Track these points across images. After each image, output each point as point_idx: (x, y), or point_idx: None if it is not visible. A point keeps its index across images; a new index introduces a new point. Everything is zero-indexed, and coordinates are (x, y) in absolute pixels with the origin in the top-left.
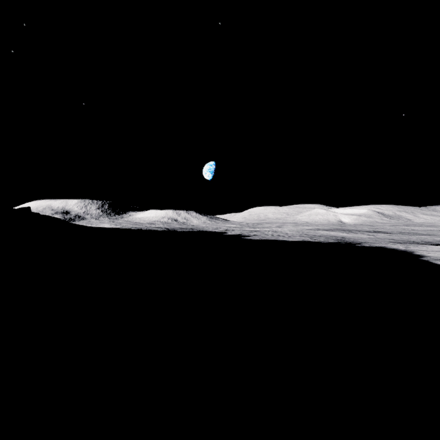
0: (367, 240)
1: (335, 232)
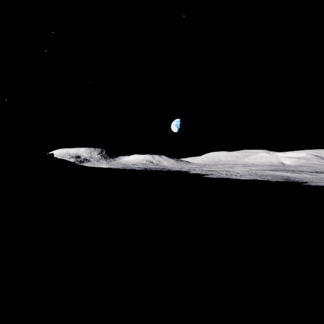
0: (312, 180)
1: (280, 172)
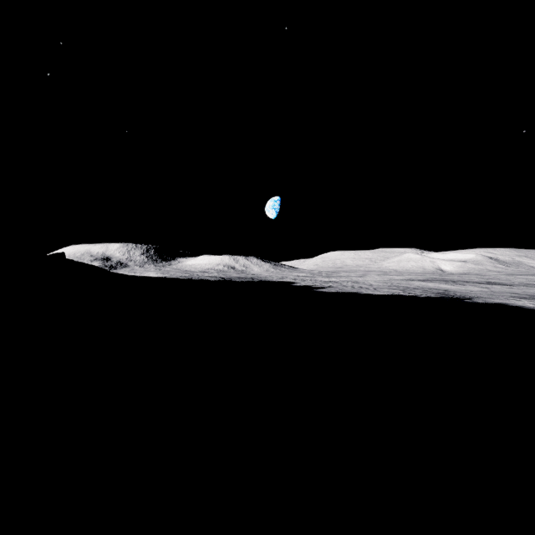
0: (479, 295)
1: (434, 284)
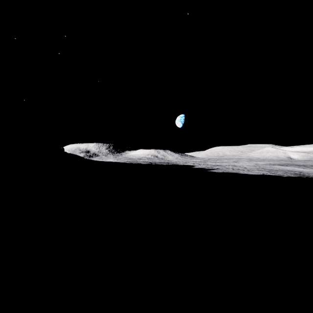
0: None
1: (290, 167)
